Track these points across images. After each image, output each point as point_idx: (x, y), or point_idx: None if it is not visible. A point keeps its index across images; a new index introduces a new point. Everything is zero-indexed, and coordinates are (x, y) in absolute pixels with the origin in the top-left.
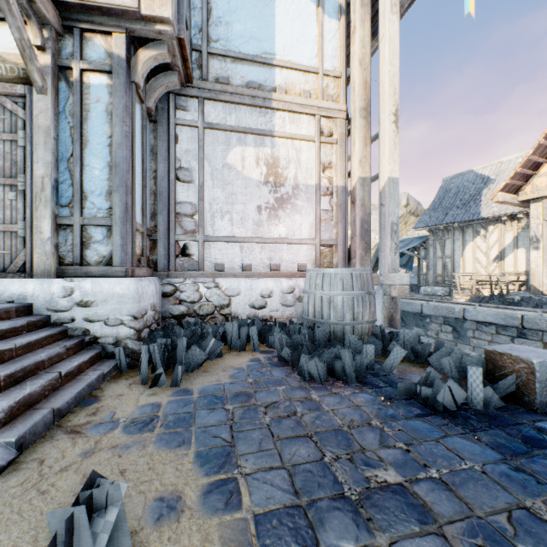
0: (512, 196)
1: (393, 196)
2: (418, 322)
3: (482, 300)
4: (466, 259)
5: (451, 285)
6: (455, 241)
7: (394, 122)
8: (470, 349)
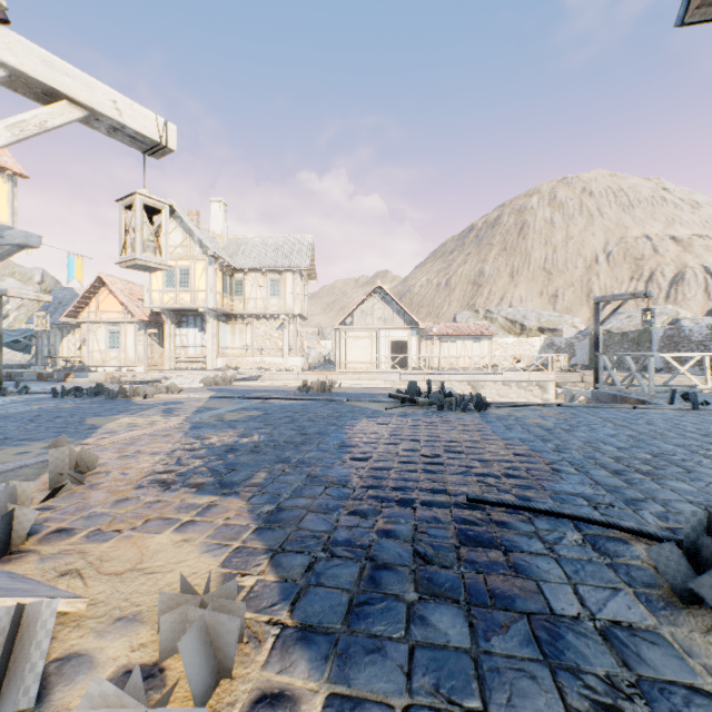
0: (73, 319)
1: None
2: None
3: (60, 370)
4: (64, 347)
5: (55, 364)
6: (57, 335)
7: None
8: None
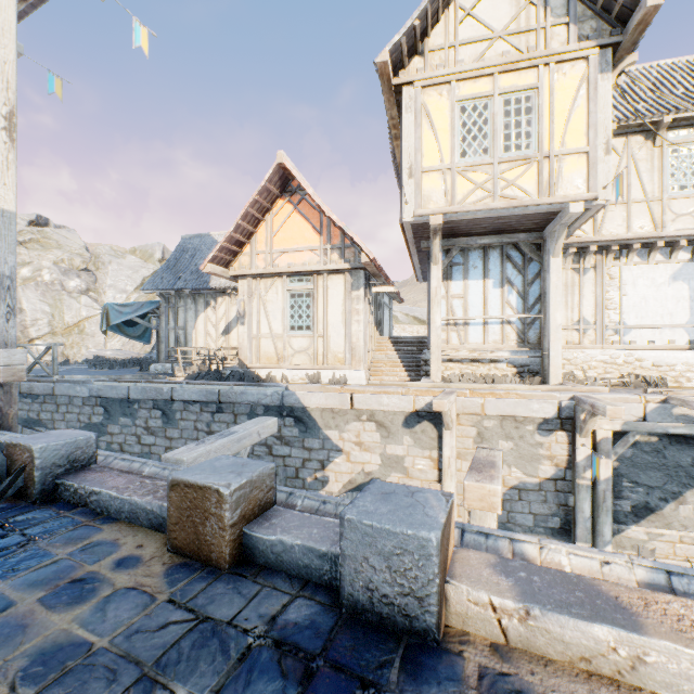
0: (223, 269)
1: (4, 236)
2: (126, 410)
3: (199, 377)
4: (199, 331)
5: (185, 361)
6: (188, 310)
7: (6, 129)
8: (179, 432)
